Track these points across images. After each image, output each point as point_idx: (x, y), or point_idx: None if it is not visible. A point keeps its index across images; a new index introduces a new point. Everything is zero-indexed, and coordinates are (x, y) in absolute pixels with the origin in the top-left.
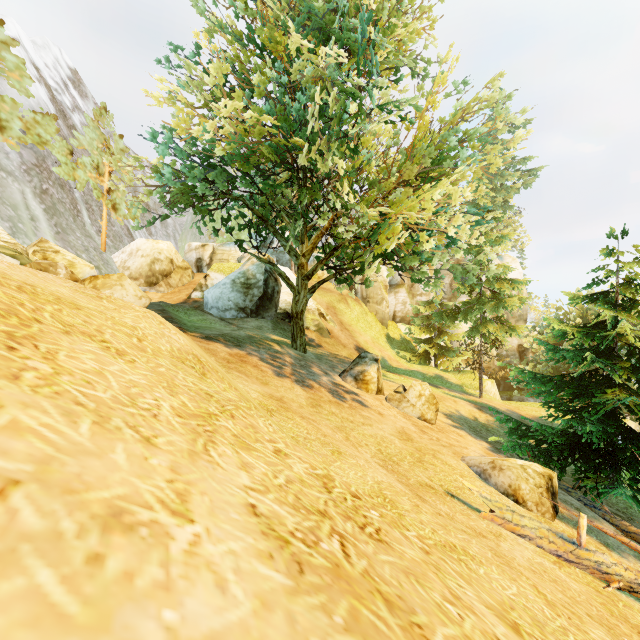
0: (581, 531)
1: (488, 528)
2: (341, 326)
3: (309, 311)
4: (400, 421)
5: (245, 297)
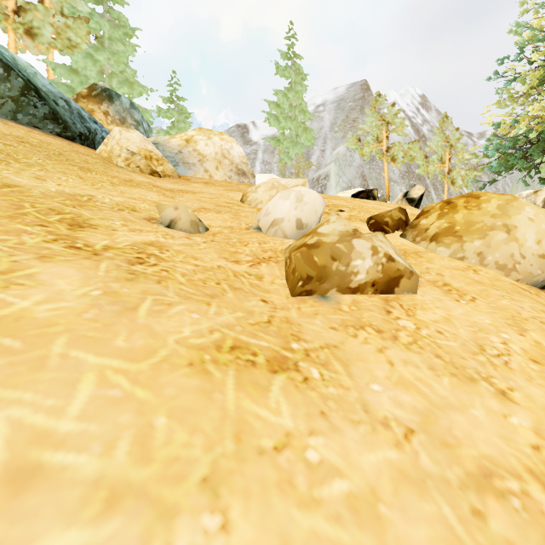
0: None
1: None
2: None
3: None
4: None
5: None
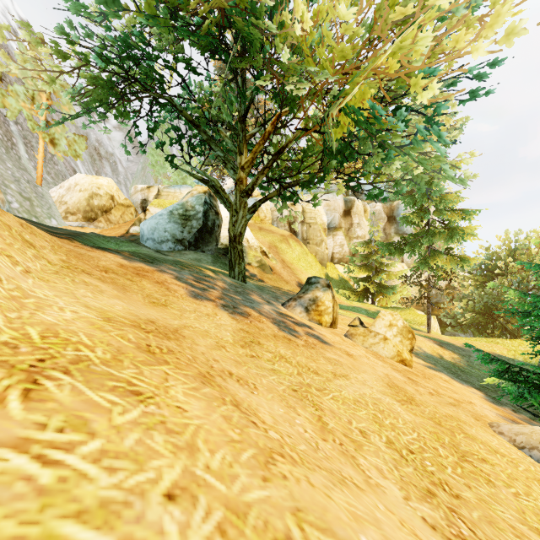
0: None
1: None
2: (283, 264)
3: (251, 248)
4: (377, 365)
5: (183, 228)
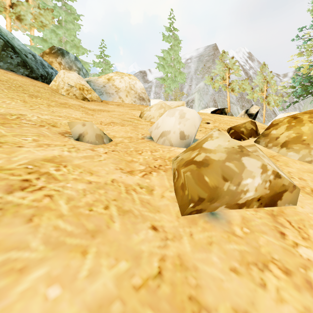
0: None
1: None
2: None
3: None
4: None
5: None
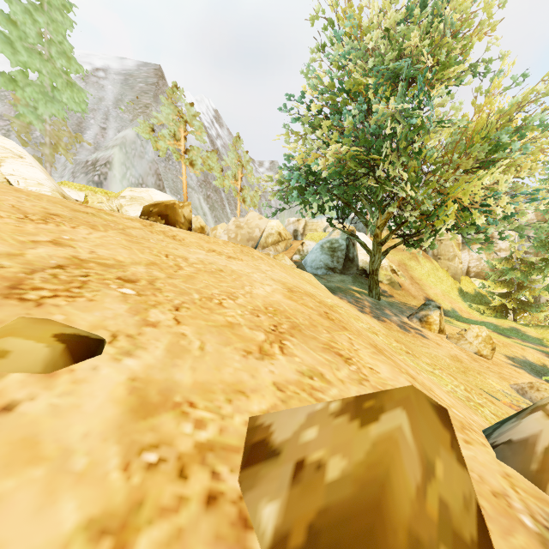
0: None
1: None
2: (411, 280)
3: (382, 268)
4: (455, 351)
5: (332, 258)
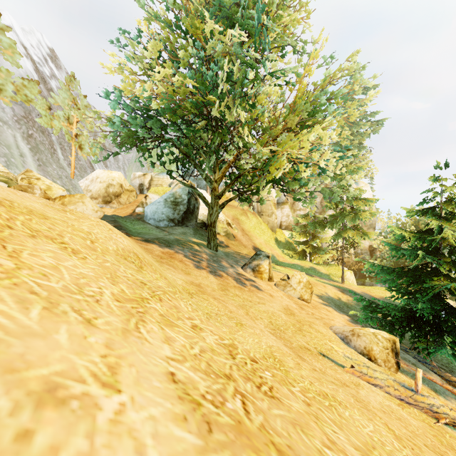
0: (418, 381)
1: (350, 379)
2: (243, 232)
3: (220, 221)
4: (285, 300)
5: (174, 211)
